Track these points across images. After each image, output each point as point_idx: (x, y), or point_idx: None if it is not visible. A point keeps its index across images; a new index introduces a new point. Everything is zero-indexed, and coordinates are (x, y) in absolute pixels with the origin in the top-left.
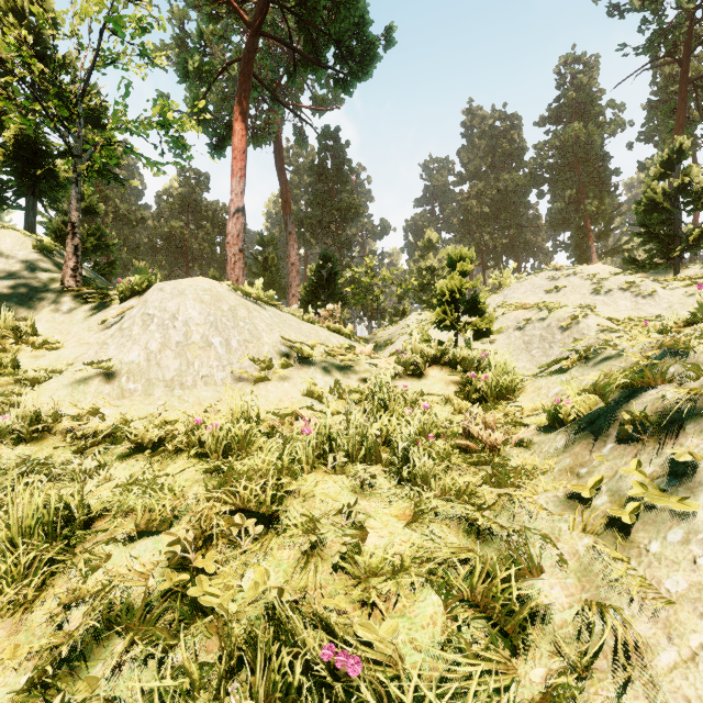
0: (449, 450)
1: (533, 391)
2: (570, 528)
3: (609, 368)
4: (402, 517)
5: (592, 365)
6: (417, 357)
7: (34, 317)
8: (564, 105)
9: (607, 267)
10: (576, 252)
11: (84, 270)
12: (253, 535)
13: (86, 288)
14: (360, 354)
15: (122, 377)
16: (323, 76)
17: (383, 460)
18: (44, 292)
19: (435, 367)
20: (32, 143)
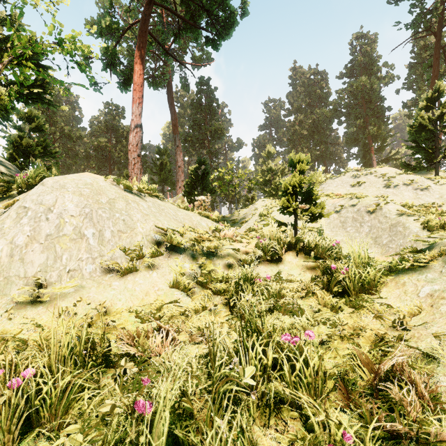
0: None
1: (396, 286)
2: None
3: None
4: None
5: None
6: (276, 245)
7: None
8: (355, 65)
9: (393, 169)
10: (362, 160)
11: (4, 168)
12: None
13: None
14: (224, 236)
15: None
16: (199, 38)
17: None
18: None
19: (290, 253)
20: None
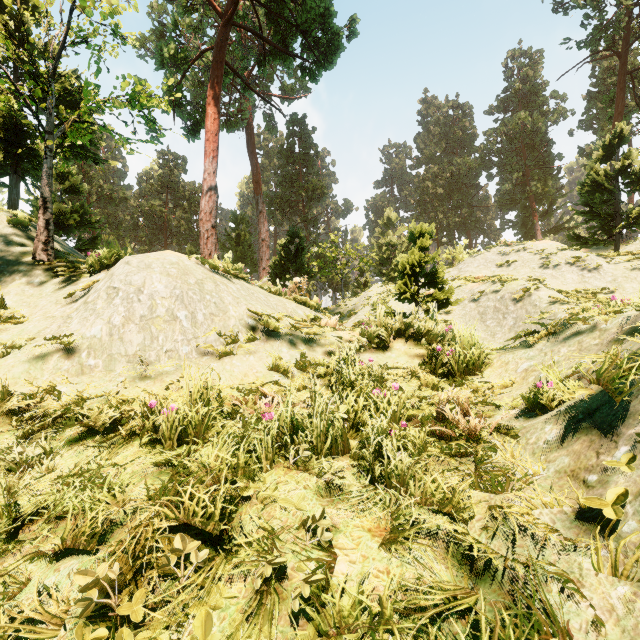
0: (425, 441)
1: (500, 366)
2: (594, 567)
3: (581, 344)
4: (376, 533)
5: (562, 340)
6: (382, 330)
7: (4, 290)
8: (511, 96)
9: (555, 243)
10: (522, 229)
11: (58, 244)
12: (195, 565)
13: (58, 261)
14: (326, 325)
15: (82, 352)
16: (291, 65)
17: (352, 452)
18: (15, 266)
19: (399, 340)
20: (13, 123)
